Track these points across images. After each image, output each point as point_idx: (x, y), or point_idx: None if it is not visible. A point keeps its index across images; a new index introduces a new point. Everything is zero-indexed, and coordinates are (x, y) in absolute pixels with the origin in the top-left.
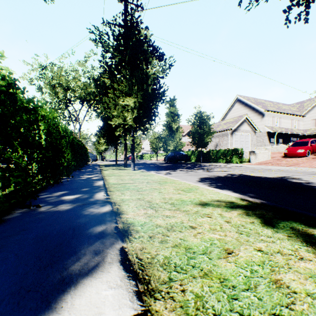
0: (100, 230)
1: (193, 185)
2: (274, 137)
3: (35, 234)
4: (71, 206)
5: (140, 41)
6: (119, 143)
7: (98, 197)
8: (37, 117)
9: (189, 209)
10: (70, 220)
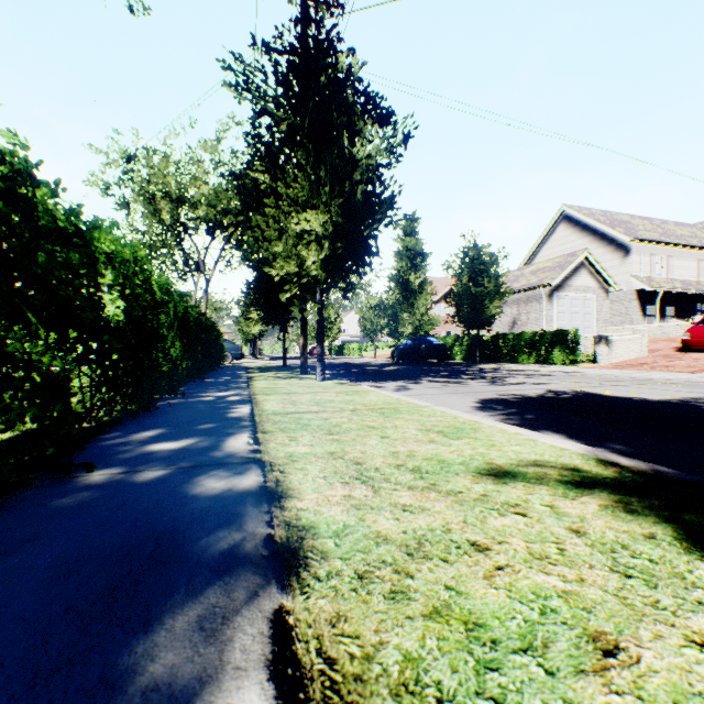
0: (226, 548)
1: (466, 419)
2: (654, 303)
3: (58, 552)
4: (167, 470)
5: (337, 83)
6: (290, 319)
7: (234, 448)
8: (90, 255)
9: (462, 488)
10: (156, 512)
